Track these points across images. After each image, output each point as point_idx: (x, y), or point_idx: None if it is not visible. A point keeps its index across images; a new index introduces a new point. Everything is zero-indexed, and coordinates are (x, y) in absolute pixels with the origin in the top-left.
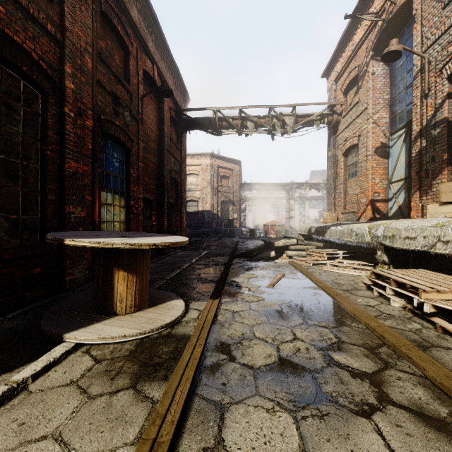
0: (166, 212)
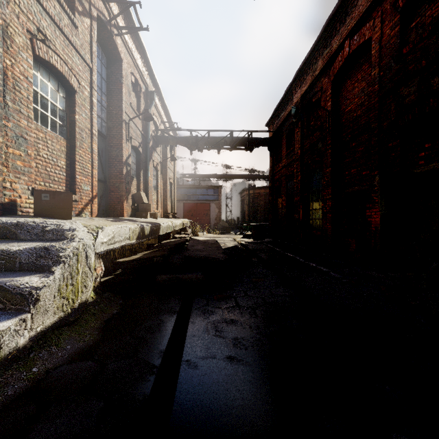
0: (377, 202)
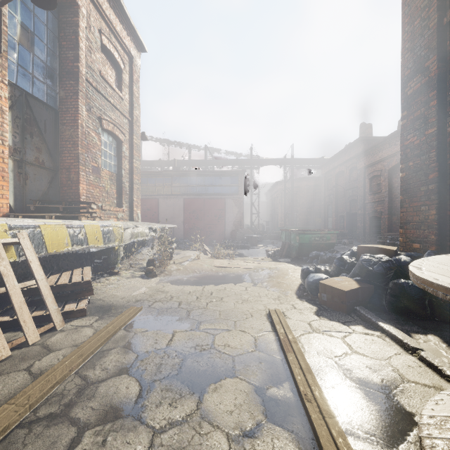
0: None
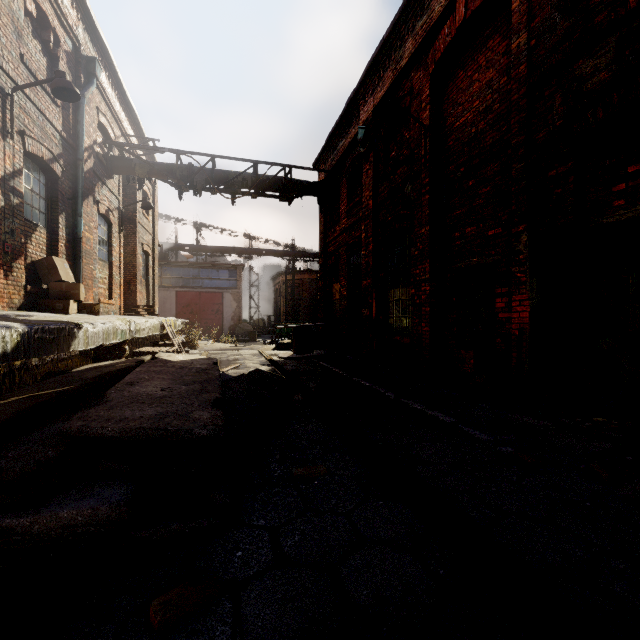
0: (523, 283)
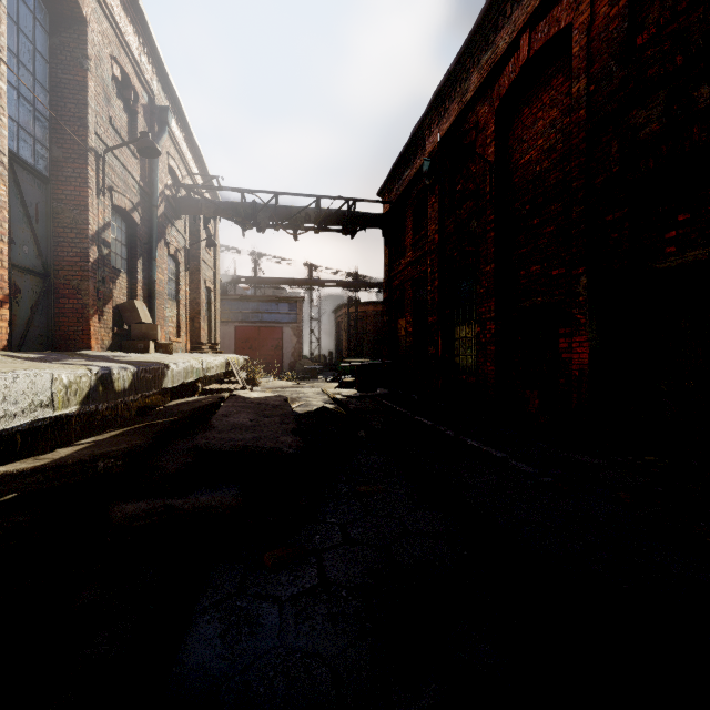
0: (583, 324)
